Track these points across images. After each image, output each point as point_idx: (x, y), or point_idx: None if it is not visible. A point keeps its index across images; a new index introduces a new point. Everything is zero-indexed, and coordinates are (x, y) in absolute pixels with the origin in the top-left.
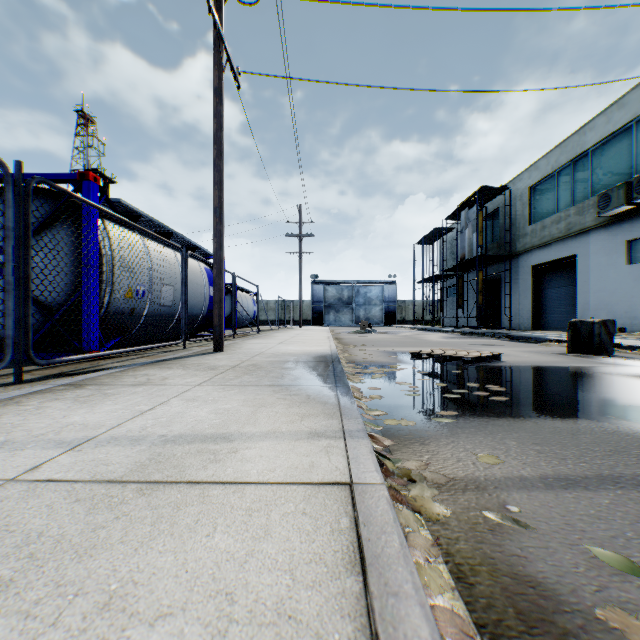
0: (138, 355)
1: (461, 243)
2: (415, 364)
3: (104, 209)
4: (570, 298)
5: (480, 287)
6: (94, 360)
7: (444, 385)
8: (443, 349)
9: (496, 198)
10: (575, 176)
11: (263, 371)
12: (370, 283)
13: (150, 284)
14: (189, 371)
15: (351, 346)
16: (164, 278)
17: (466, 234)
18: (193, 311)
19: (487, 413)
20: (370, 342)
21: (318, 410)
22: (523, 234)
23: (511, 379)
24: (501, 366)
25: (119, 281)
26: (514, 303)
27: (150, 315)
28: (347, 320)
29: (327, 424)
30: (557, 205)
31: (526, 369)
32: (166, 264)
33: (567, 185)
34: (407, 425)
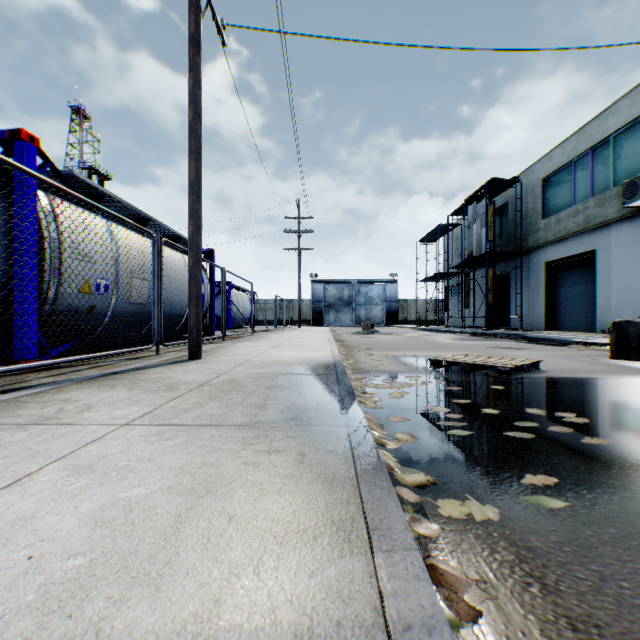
0: (91, 364)
1: (468, 239)
2: (438, 375)
3: (27, 169)
4: (588, 296)
5: (489, 285)
6: (26, 372)
7: (495, 412)
8: (467, 355)
9: (505, 192)
10: (594, 165)
11: (240, 393)
12: (371, 282)
13: (116, 277)
14: (134, 393)
15: (355, 350)
16: (136, 271)
17: (474, 229)
18: (175, 310)
19: (602, 477)
20: (375, 344)
21: (318, 508)
22: (535, 229)
23: (578, 400)
24: (547, 378)
25: (70, 272)
26: (525, 302)
27: (106, 314)
28: (347, 320)
29: (340, 581)
30: (574, 197)
31: (583, 383)
32: (139, 254)
33: (585, 175)
34: (485, 519)
